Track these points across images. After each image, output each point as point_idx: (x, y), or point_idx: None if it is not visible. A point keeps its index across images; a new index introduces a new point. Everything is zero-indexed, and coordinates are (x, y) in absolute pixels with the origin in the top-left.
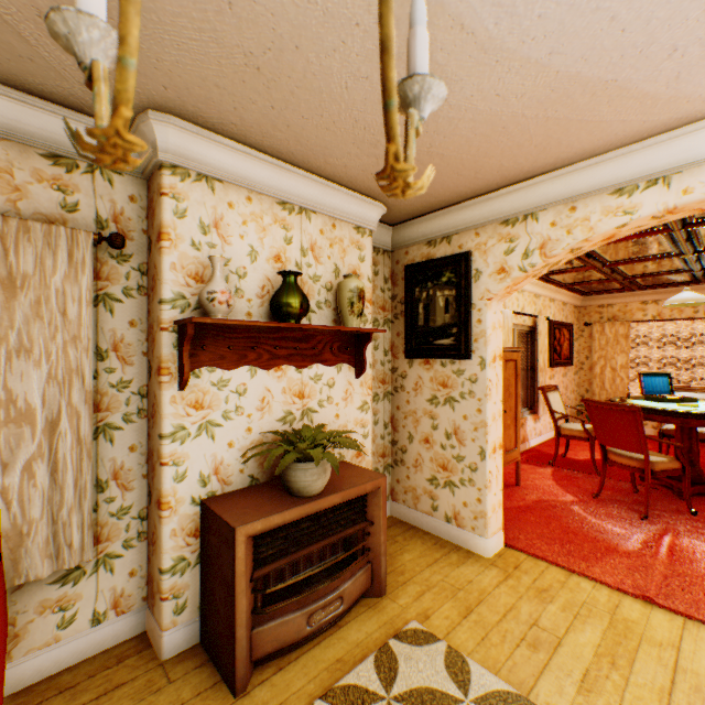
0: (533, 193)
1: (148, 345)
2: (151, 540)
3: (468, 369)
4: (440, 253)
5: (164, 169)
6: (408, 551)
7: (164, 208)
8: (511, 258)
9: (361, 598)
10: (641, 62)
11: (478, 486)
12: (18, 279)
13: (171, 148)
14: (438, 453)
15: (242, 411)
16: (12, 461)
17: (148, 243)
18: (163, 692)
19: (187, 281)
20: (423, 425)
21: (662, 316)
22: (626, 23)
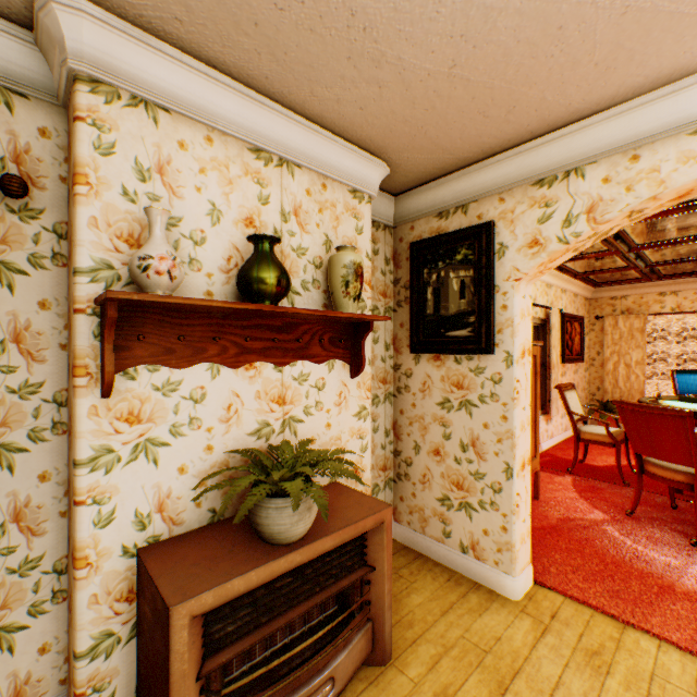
0: (580, 141)
1: (68, 334)
2: (69, 603)
3: (490, 366)
4: (453, 226)
5: (79, 82)
6: (416, 591)
7: (79, 139)
8: (547, 227)
9: (359, 667)
10: None
11: (503, 511)
12: None
13: (87, 51)
14: (452, 468)
15: (199, 424)
16: None
17: (68, 196)
18: None
19: (116, 244)
20: (432, 434)
21: (682, 308)
22: None
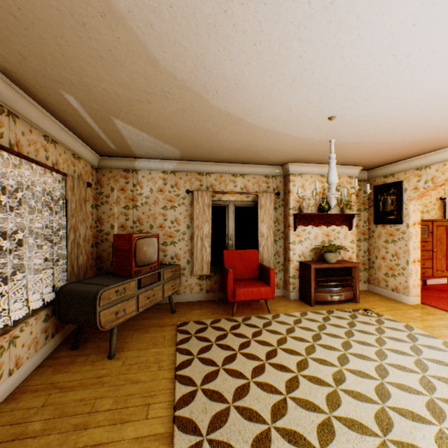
0: (427, 159)
1: (283, 220)
2: (285, 271)
3: (401, 228)
4: (388, 181)
5: (290, 175)
6: (371, 297)
7: (290, 185)
8: (419, 183)
9: (349, 302)
10: (438, 135)
11: (405, 275)
12: (261, 206)
13: (292, 170)
14: (388, 263)
15: (309, 238)
16: (260, 245)
17: (283, 193)
18: (292, 302)
19: (295, 203)
20: (381, 252)
21: None
22: (423, 134)
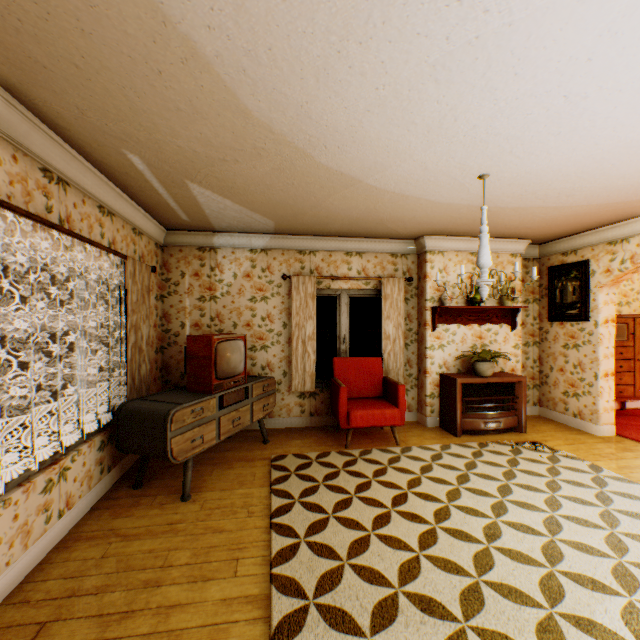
0: (623, 228)
1: (417, 315)
2: (419, 387)
3: (586, 328)
4: (569, 260)
5: (427, 253)
6: (543, 426)
7: (427, 267)
8: (613, 264)
9: (511, 431)
10: (638, 196)
11: (593, 395)
12: (386, 296)
13: (429, 246)
14: (568, 377)
15: (454, 342)
16: (385, 350)
17: (417, 278)
18: (430, 431)
19: (434, 292)
20: (558, 361)
21: None
22: (615, 195)
